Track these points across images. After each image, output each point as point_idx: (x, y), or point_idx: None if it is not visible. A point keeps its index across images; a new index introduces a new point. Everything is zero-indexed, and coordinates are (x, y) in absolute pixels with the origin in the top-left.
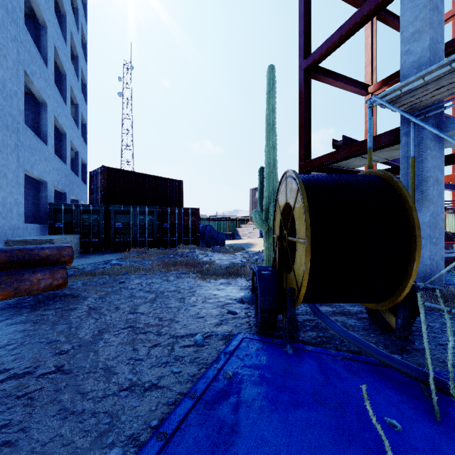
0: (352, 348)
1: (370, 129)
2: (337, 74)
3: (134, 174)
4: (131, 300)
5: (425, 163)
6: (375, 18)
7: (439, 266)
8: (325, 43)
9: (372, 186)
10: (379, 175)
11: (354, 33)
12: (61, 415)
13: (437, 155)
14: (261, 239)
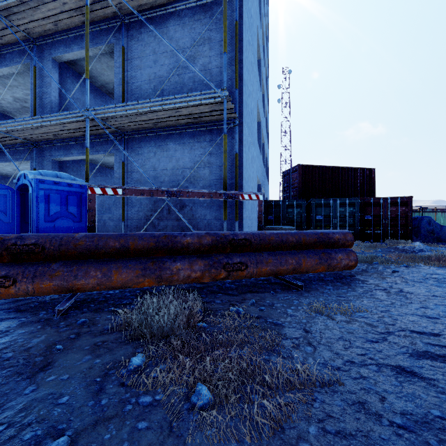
0: None
1: None
2: None
3: (324, 168)
4: (442, 291)
5: None
6: None
7: None
8: None
9: None
10: None
11: None
12: None
13: None
14: None
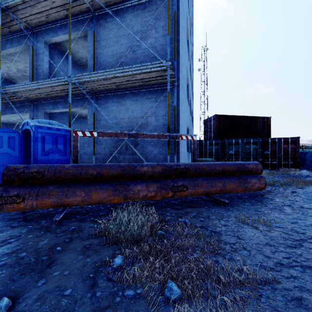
0: None
1: None
2: None
3: (234, 117)
4: None
5: None
6: None
7: None
8: None
9: None
10: None
11: None
12: None
13: None
14: None
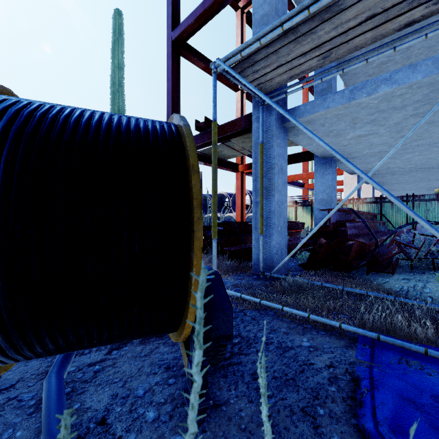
0: (109, 435)
1: (214, 98)
2: (209, 60)
3: None
4: None
5: (272, 150)
6: (245, 20)
7: (284, 254)
8: (190, 16)
9: (142, 128)
10: (174, 123)
11: (217, 11)
12: None
13: (282, 144)
14: None
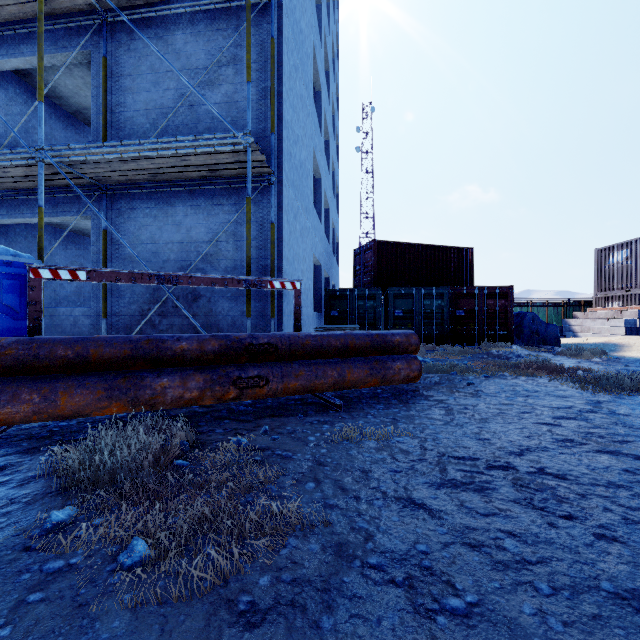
0: None
1: None
2: None
3: (408, 246)
4: (514, 407)
5: None
6: None
7: None
8: None
9: None
10: None
11: None
12: (637, 526)
13: None
14: (638, 338)
